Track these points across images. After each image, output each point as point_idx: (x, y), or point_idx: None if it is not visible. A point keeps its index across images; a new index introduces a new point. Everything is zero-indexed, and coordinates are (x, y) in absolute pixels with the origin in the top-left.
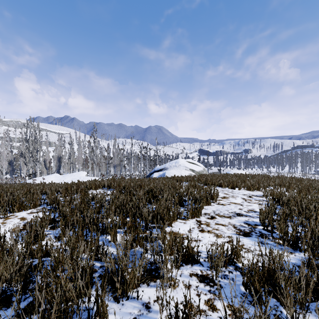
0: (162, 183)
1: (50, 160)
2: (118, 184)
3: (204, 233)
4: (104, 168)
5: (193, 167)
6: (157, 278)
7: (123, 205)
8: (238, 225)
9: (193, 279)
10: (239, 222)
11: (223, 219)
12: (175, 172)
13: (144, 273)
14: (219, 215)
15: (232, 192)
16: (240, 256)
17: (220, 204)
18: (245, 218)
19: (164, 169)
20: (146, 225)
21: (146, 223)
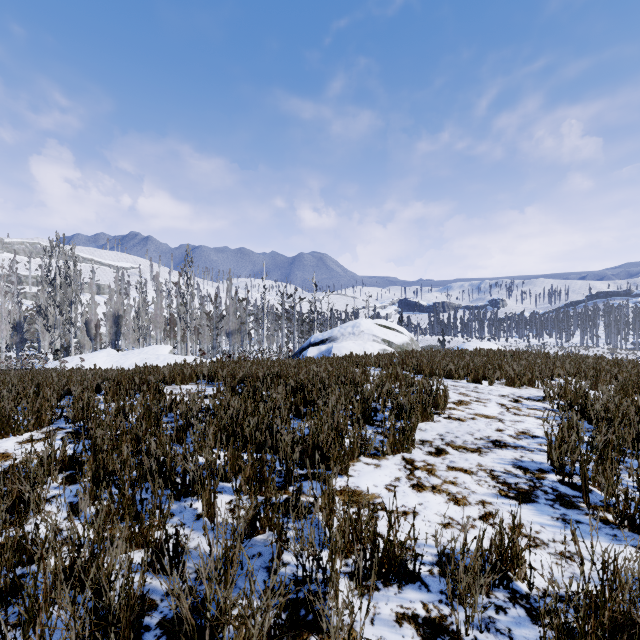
0: (326, 370)
1: (97, 321)
2: (232, 373)
3: (423, 492)
4: (208, 338)
5: (390, 335)
6: (312, 630)
7: (238, 422)
8: (501, 472)
9: (405, 633)
10: (503, 462)
11: (463, 456)
12: (353, 347)
13: (278, 622)
14: (454, 444)
15: (476, 389)
16: (522, 565)
17: (453, 417)
18: (513, 452)
19: (330, 340)
20: (288, 472)
21: (288, 468)
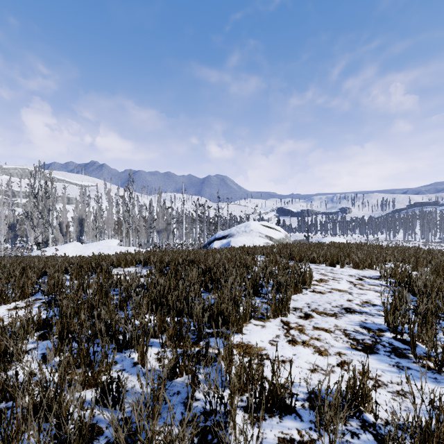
0: (226, 257)
1: (67, 223)
2: (160, 260)
3: (296, 345)
4: (144, 235)
5: (271, 233)
6: None
7: (164, 295)
8: (351, 331)
9: None
10: (352, 324)
11: (324, 319)
12: (245, 241)
13: None
14: (317, 311)
15: (332, 271)
16: (369, 401)
17: (316, 291)
18: (360, 316)
19: (229, 236)
20: (200, 331)
21: (200, 328)
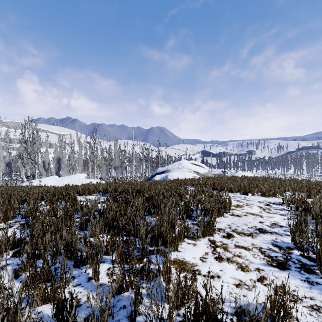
0: (165, 188)
1: (48, 161)
2: (114, 189)
3: (222, 262)
4: (105, 170)
5: (198, 169)
6: None
7: (115, 219)
8: (266, 248)
9: None
10: (266, 242)
11: (243, 238)
12: (179, 175)
13: None
14: (237, 231)
15: (245, 198)
16: (291, 318)
17: (235, 214)
18: (271, 236)
19: (167, 171)
20: (143, 249)
21: (143, 247)
